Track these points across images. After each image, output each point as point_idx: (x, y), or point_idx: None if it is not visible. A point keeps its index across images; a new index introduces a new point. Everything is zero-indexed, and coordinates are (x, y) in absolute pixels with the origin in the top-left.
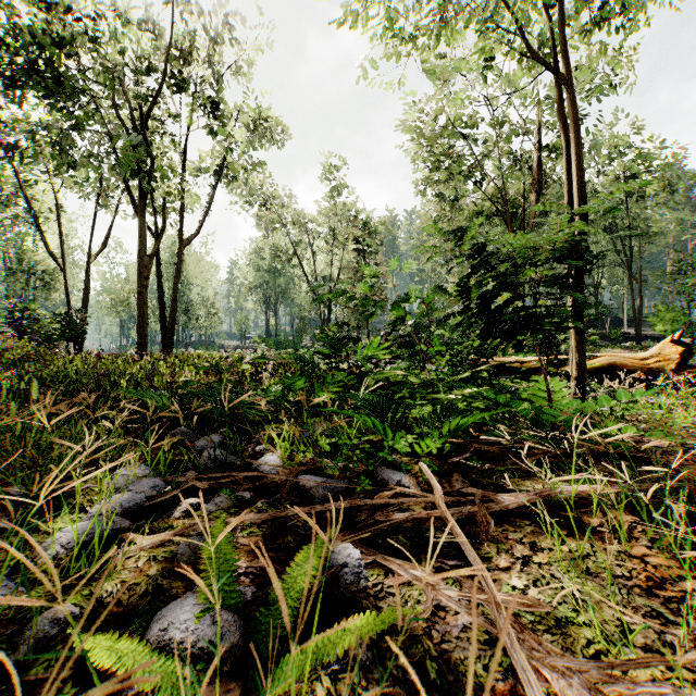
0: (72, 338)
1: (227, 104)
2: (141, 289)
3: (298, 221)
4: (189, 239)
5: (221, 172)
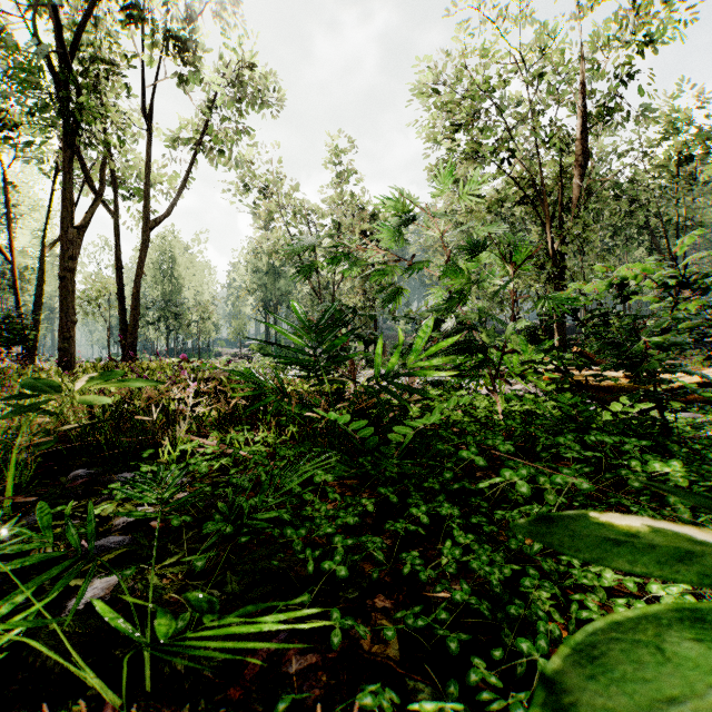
0: (12, 344)
1: (199, 44)
2: (64, 273)
3: (297, 211)
4: (157, 221)
5: (199, 142)
